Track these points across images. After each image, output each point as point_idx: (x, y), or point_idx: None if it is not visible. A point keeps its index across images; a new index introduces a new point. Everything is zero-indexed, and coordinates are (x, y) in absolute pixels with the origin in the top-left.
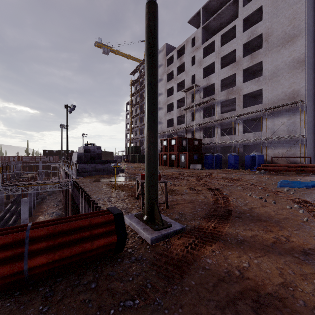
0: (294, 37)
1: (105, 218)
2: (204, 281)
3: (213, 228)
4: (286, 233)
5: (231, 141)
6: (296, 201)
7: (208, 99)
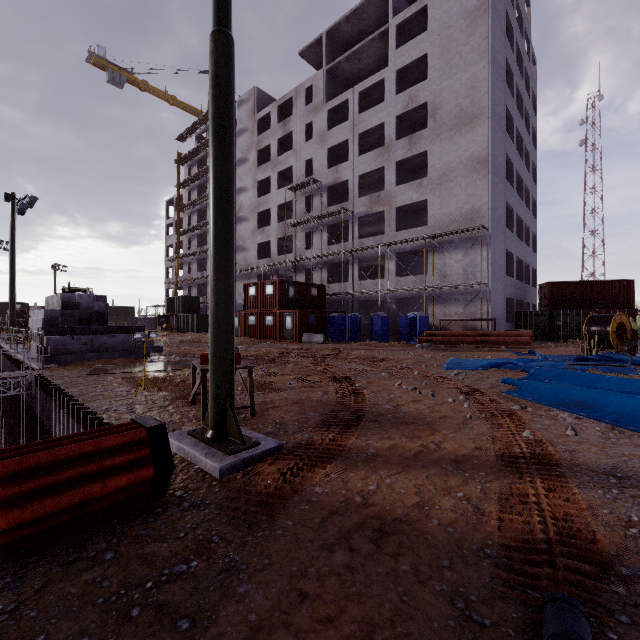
0: (473, 118)
1: (129, 437)
2: (308, 518)
3: (332, 441)
4: (438, 437)
5: (377, 289)
6: (463, 390)
7: (337, 209)
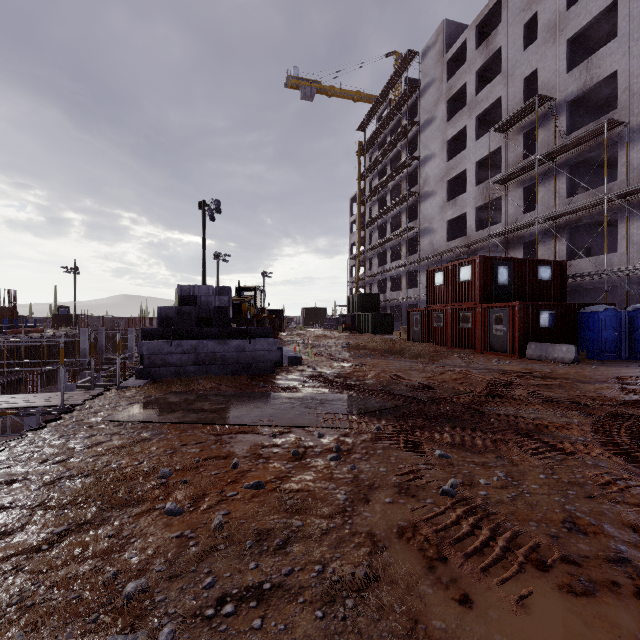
0: None
1: None
2: None
3: None
4: None
5: None
6: None
7: (593, 126)
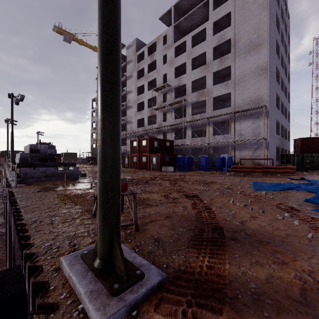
0: (258, 45)
1: None
2: None
3: (209, 268)
4: (304, 264)
5: (202, 142)
6: (282, 208)
7: (180, 99)
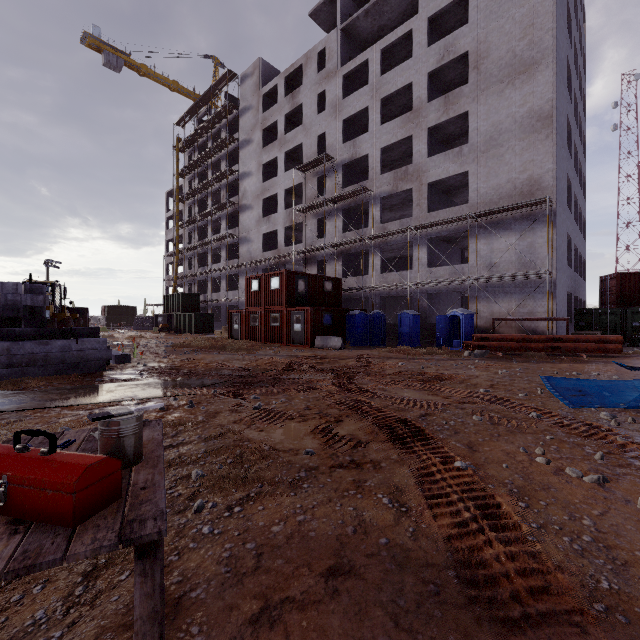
0: (532, 64)
1: None
2: None
3: None
4: None
5: (405, 283)
6: None
7: (356, 188)
